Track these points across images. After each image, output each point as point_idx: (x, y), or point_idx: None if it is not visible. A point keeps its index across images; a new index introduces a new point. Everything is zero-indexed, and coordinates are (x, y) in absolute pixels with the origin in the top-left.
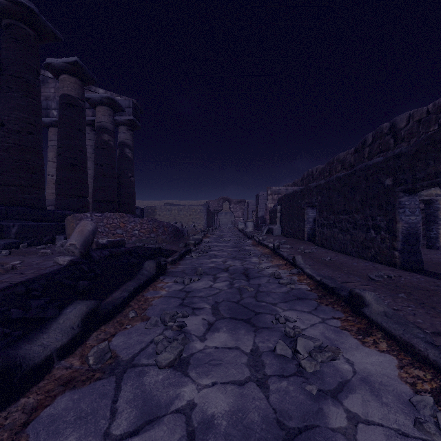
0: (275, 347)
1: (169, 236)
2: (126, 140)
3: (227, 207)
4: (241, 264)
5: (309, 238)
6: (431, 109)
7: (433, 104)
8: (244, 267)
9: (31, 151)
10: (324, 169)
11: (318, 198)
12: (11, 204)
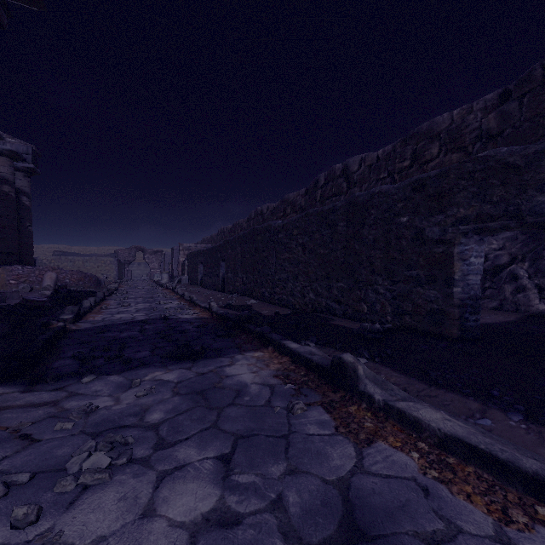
0: (155, 303)
1: (93, 284)
2: (23, 187)
3: (141, 257)
4: (150, 296)
5: (201, 284)
6: (275, 207)
7: (275, 204)
8: (152, 296)
9: None
10: (231, 229)
11: (204, 258)
12: None
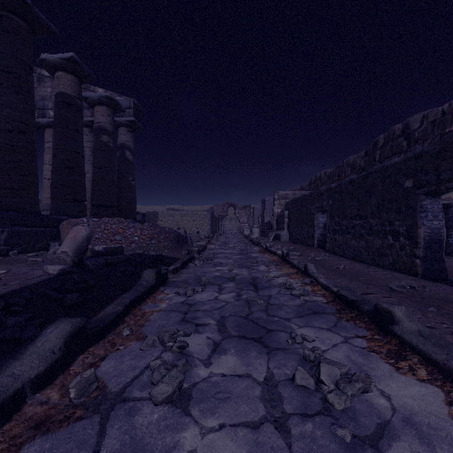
0: (294, 376)
1: (171, 243)
2: (126, 142)
3: (232, 213)
4: (248, 272)
5: (319, 245)
6: (447, 110)
7: (448, 104)
8: (252, 275)
9: (23, 152)
10: (332, 173)
11: (329, 202)
12: (1, 209)
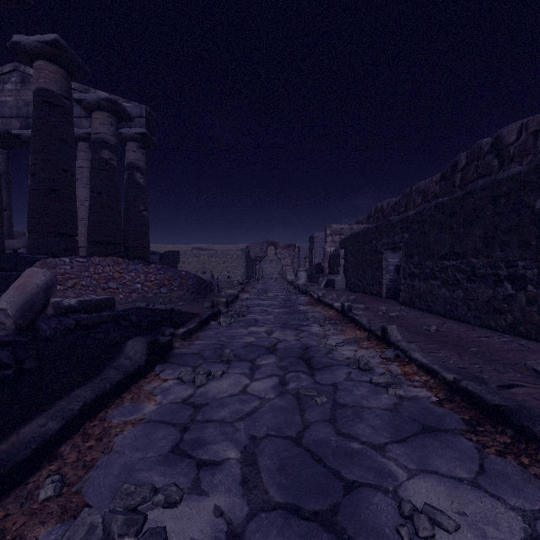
0: None
1: (188, 292)
2: (136, 160)
3: (273, 253)
4: (296, 337)
5: (389, 294)
6: None
7: None
8: (302, 343)
9: None
10: (398, 203)
11: (405, 236)
12: None
